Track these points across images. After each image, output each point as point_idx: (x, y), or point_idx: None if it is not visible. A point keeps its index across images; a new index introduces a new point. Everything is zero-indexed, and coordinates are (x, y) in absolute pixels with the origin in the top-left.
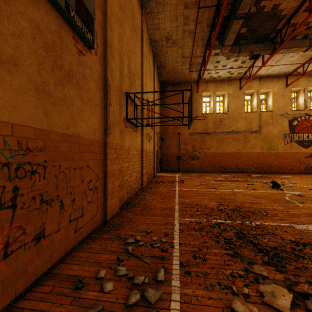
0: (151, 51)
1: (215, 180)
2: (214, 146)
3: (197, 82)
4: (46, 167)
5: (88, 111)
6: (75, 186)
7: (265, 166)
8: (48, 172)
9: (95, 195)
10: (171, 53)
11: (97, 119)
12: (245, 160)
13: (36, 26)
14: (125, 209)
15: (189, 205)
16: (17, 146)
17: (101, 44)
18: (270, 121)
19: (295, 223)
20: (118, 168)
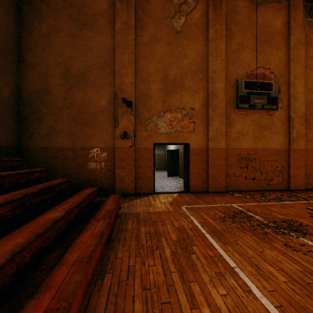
0: None
1: None
2: None
3: None
4: (255, 159)
5: (275, 137)
6: (267, 167)
7: None
8: (256, 161)
9: (280, 174)
10: None
11: (282, 138)
12: None
13: (252, 120)
14: (310, 191)
15: None
16: (247, 153)
17: (285, 100)
18: None
19: None
20: (303, 163)
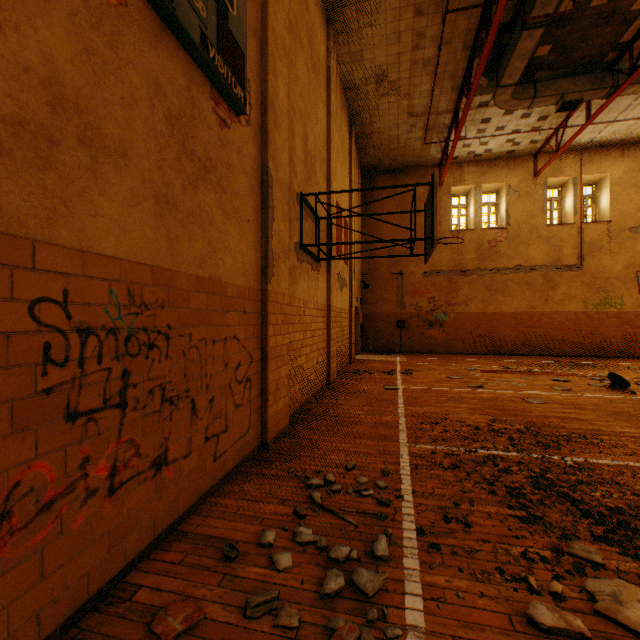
0: (345, 108)
1: (480, 371)
2: (477, 298)
3: (439, 165)
4: (170, 337)
5: (235, 234)
6: (215, 374)
7: (593, 343)
8: (173, 346)
9: (247, 393)
10: (385, 109)
11: (250, 248)
12: (546, 329)
13: (155, 82)
14: (299, 424)
15: (428, 419)
16: (128, 298)
17: (256, 103)
18: (605, 244)
19: None
20: (287, 343)
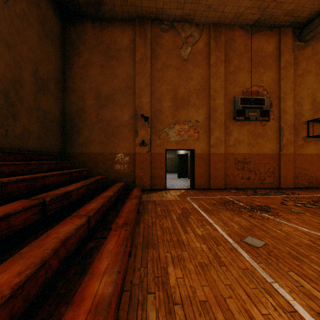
0: None
1: None
2: None
3: None
4: (250, 162)
5: (267, 143)
6: (261, 169)
7: None
8: (251, 163)
9: (272, 175)
10: None
11: (274, 145)
12: None
13: (247, 130)
14: (298, 189)
15: None
16: (243, 157)
17: (276, 113)
18: None
19: None
20: (292, 166)
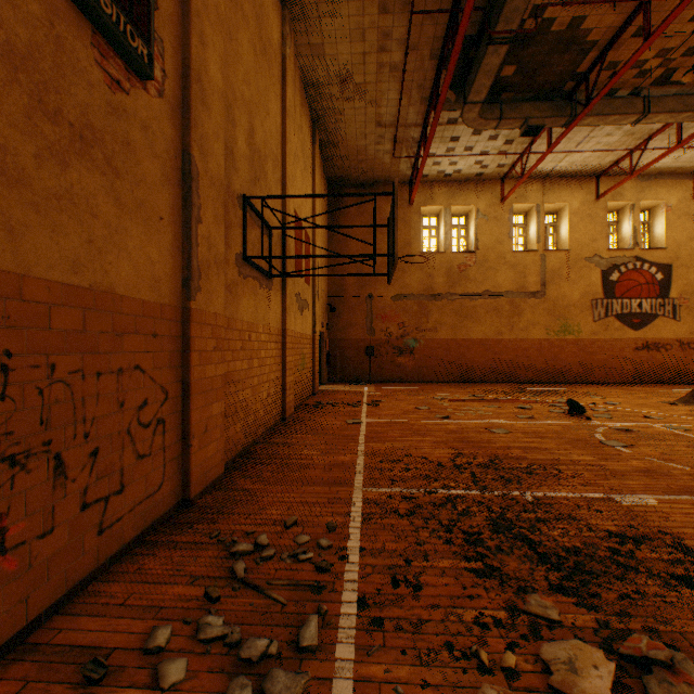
0: (306, 108)
1: (448, 400)
2: (448, 324)
3: (410, 183)
4: (10, 369)
5: (138, 233)
6: (101, 417)
7: (554, 369)
8: (18, 382)
9: (159, 439)
10: (352, 115)
11: (165, 254)
12: (513, 356)
13: None
14: (239, 471)
15: (390, 457)
16: None
17: (174, 71)
18: (565, 272)
19: (617, 491)
20: (221, 374)
